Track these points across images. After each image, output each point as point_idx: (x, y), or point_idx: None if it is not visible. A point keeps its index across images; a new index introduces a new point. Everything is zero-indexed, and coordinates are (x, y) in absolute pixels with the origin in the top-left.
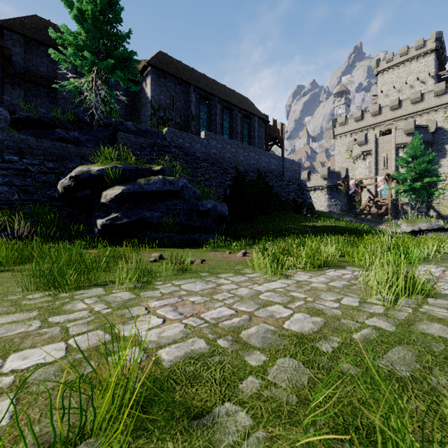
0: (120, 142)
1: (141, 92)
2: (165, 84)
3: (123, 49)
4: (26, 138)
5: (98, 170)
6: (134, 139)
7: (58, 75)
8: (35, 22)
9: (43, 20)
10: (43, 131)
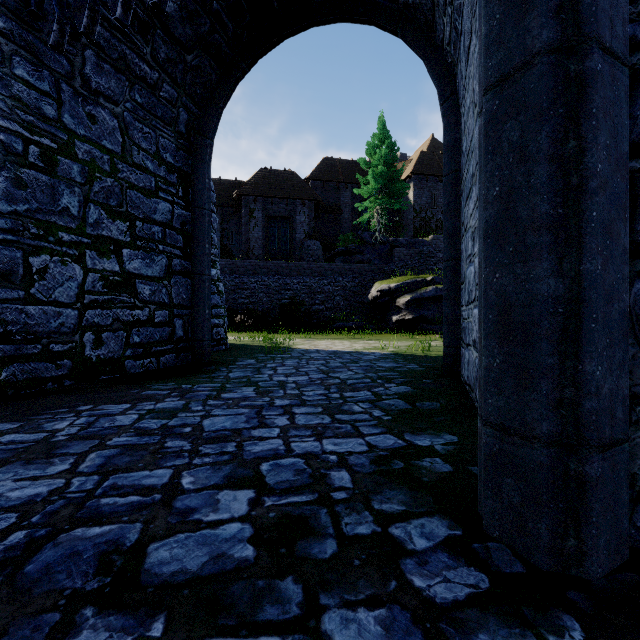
0: (396, 256)
1: (402, 197)
2: (426, 185)
3: (398, 184)
4: (344, 265)
5: (395, 286)
6: (405, 252)
7: (341, 202)
8: (325, 165)
9: (329, 160)
10: (349, 257)
